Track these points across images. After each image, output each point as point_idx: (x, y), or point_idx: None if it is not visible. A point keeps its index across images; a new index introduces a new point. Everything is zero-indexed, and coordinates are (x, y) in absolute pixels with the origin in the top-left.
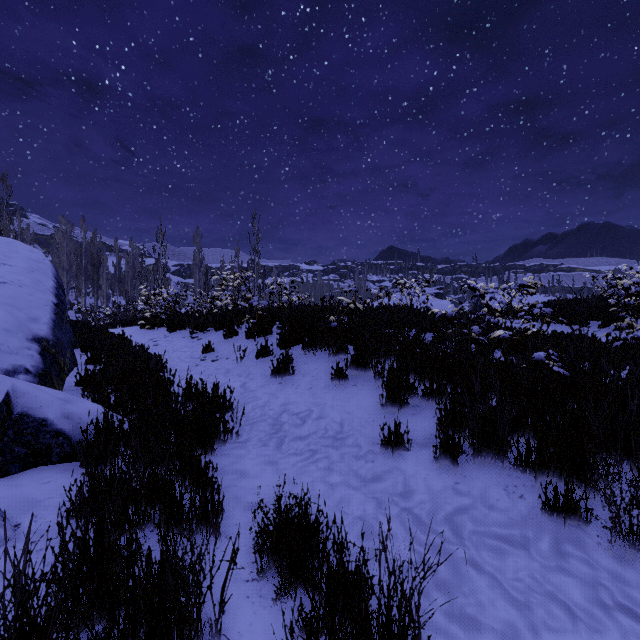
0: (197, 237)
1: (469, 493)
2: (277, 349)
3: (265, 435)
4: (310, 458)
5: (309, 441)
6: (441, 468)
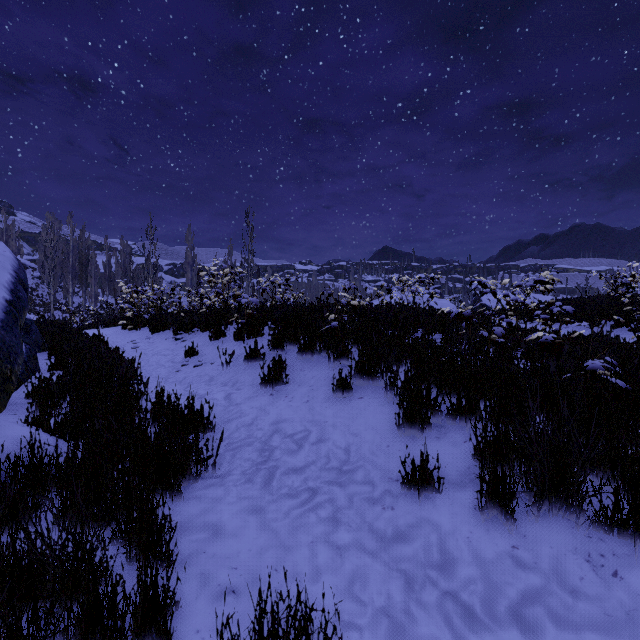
0: (189, 235)
1: (536, 565)
2: (269, 353)
3: (250, 465)
4: (308, 502)
5: (306, 475)
6: (488, 521)
